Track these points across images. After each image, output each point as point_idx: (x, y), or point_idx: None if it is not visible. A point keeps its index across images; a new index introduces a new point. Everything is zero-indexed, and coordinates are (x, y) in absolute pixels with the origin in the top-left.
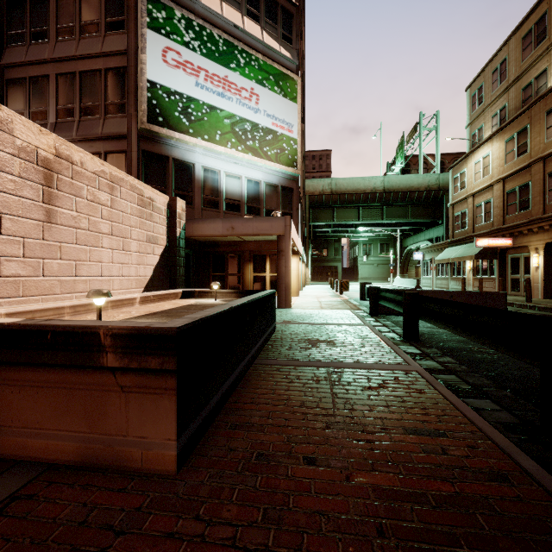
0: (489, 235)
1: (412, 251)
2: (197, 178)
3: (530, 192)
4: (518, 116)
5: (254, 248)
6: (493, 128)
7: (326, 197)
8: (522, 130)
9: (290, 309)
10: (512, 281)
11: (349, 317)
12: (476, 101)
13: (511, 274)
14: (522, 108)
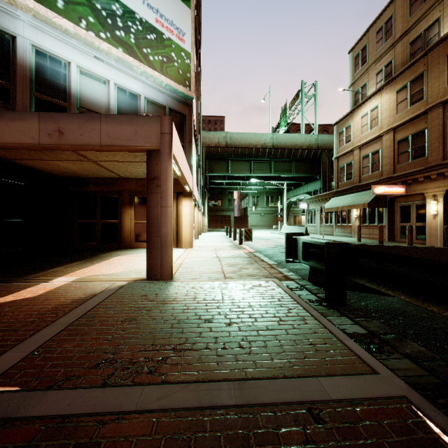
0: (378, 183)
1: (292, 203)
2: (20, 61)
3: (426, 139)
4: (412, 65)
5: (136, 188)
6: (378, 84)
7: (221, 150)
8: (416, 78)
9: (169, 282)
10: (402, 228)
11: (296, 318)
12: (359, 61)
13: (400, 222)
14: (410, 61)
